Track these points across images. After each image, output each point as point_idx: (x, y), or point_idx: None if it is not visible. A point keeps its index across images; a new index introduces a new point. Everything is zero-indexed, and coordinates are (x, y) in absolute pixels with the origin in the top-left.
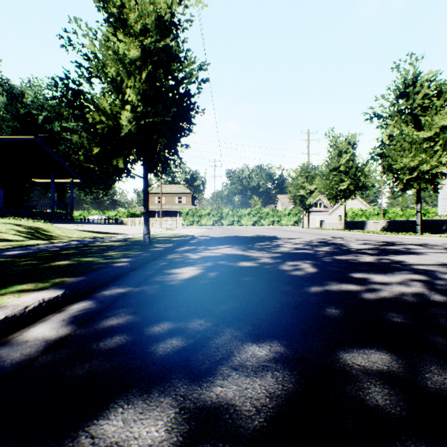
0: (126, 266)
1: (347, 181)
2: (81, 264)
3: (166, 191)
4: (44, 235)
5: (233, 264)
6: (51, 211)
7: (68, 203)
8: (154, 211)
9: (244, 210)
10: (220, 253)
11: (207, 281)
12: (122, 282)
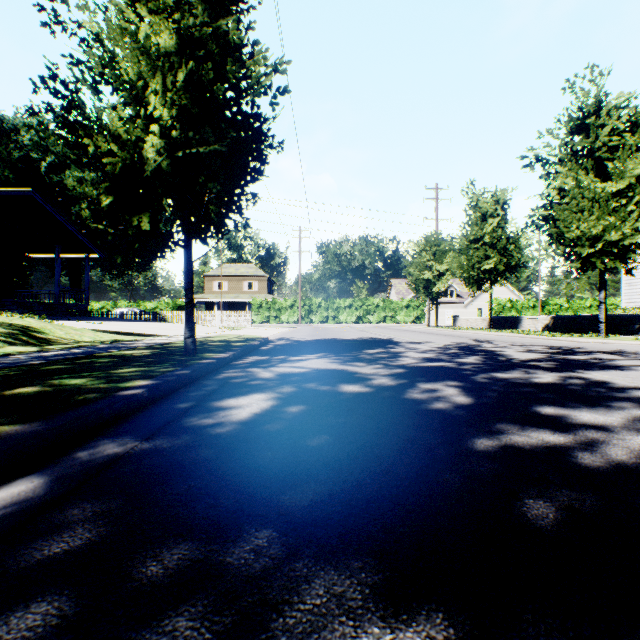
0: (140, 396)
1: (494, 259)
2: (57, 392)
3: (230, 272)
4: (35, 337)
5: (329, 388)
6: (55, 302)
7: (82, 290)
8: (211, 302)
9: (343, 301)
10: (307, 367)
11: (282, 426)
12: (124, 429)
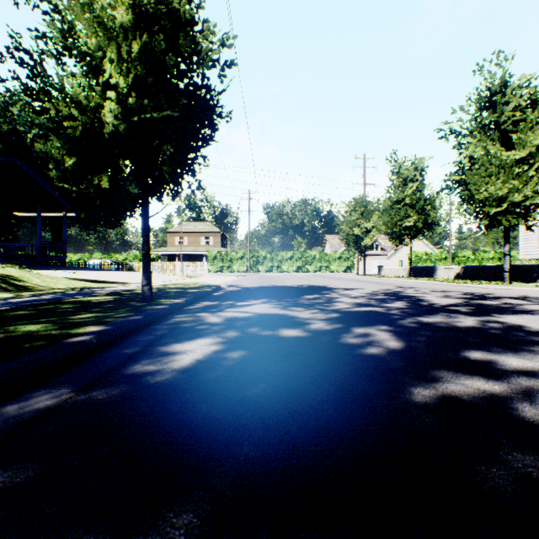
0: (87, 342)
1: (414, 217)
2: (7, 339)
3: (189, 229)
4: (13, 285)
5: (270, 333)
6: (36, 254)
7: (60, 243)
8: (173, 254)
9: (286, 253)
10: (251, 312)
11: (222, 374)
12: (65, 377)
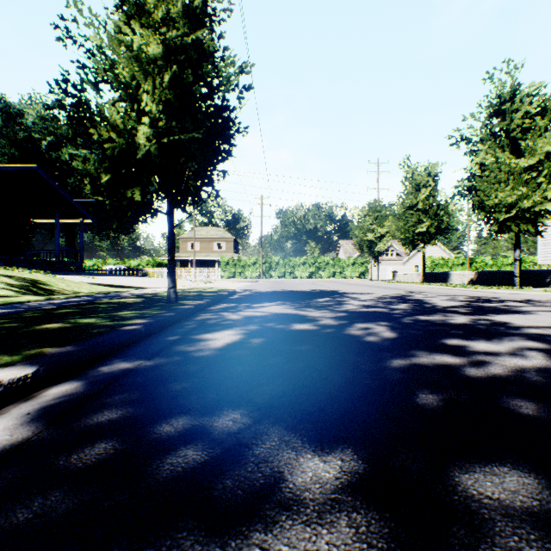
0: (139, 330)
1: (427, 223)
2: (76, 327)
3: (201, 235)
4: (42, 289)
5: (284, 327)
6: (55, 260)
7: (78, 250)
8: (186, 260)
9: (299, 259)
10: (267, 312)
11: (248, 351)
12: (130, 353)
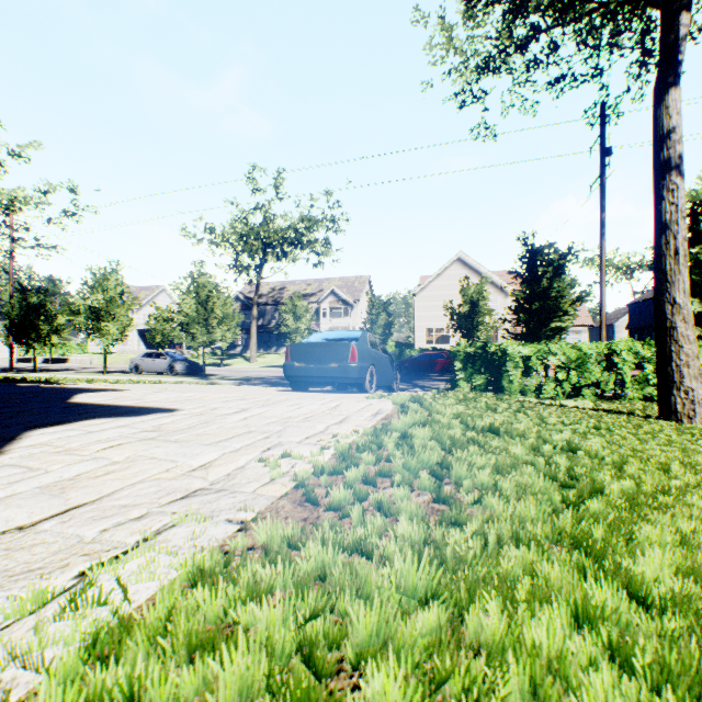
0: None
1: None
2: None
3: None
4: None
5: None
6: None
7: None
8: None
9: None
10: None
11: None
12: None
